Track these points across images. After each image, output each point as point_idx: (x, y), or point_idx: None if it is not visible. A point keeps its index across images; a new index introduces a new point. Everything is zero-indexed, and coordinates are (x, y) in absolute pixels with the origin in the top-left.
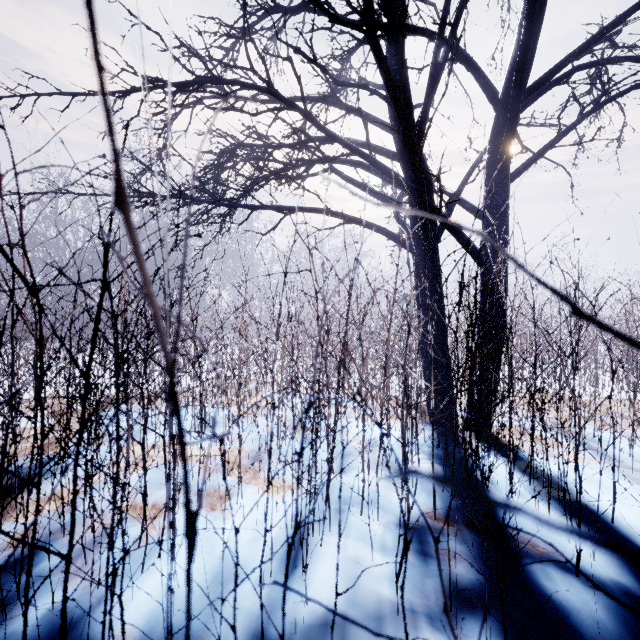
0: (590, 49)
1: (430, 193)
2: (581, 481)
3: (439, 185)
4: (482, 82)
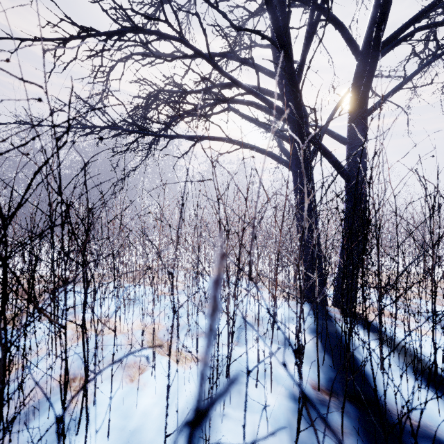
0: (428, 14)
1: (306, 124)
2: (442, 358)
3: (315, 116)
4: (347, 37)
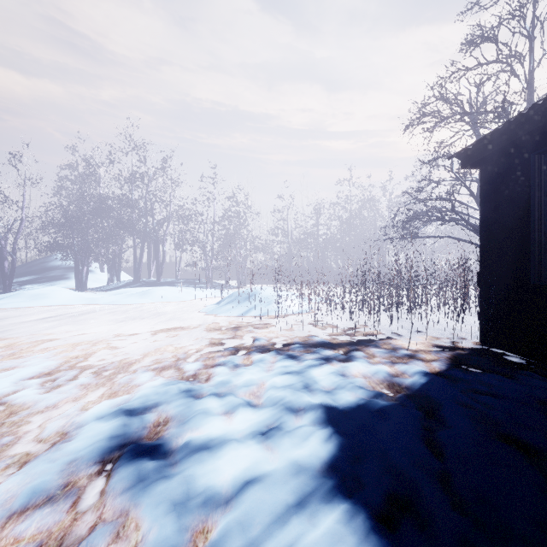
0: None
1: None
2: None
3: None
4: None
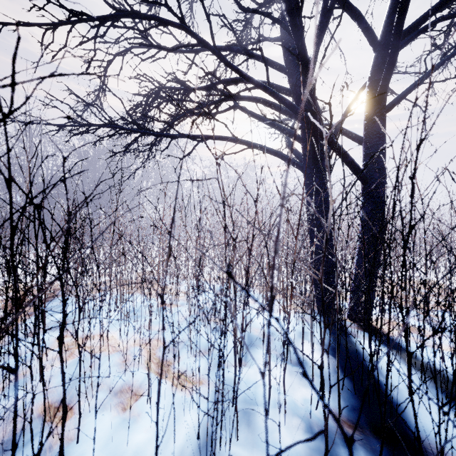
0: (451, 3)
1: (319, 121)
2: None
3: (329, 111)
4: (364, 26)
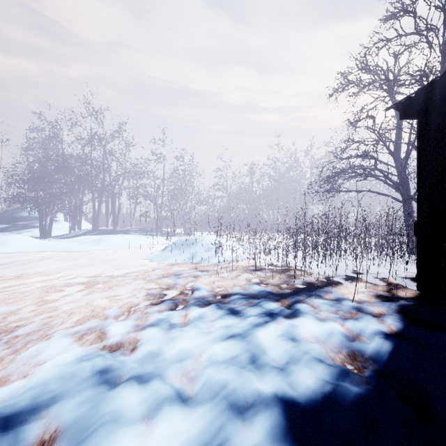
0: None
1: (407, 187)
2: None
3: (404, 189)
4: None
